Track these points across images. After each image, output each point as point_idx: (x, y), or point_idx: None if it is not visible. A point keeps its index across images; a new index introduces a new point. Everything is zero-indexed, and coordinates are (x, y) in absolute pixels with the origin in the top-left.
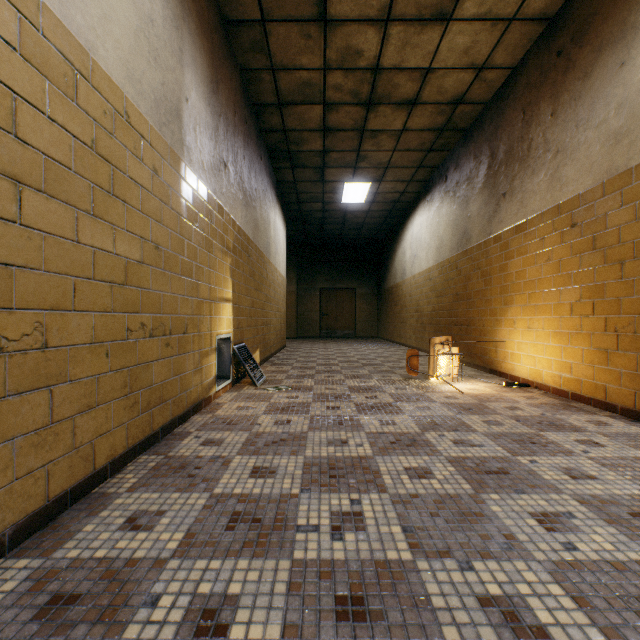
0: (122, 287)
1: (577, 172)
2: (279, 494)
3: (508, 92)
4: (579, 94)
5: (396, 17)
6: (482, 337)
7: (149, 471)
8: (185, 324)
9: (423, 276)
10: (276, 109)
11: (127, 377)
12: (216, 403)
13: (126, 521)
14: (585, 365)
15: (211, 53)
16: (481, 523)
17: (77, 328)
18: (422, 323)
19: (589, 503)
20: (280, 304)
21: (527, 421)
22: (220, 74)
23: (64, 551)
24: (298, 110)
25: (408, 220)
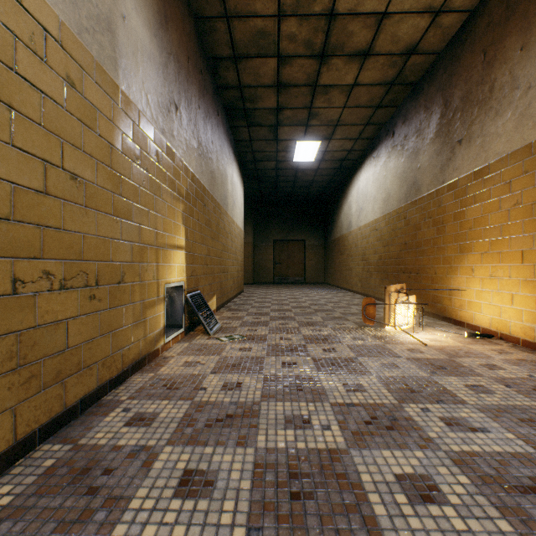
0: (4, 222)
1: None
2: None
3: (465, 37)
4: None
5: None
6: (434, 285)
7: (38, 478)
8: (120, 272)
9: (369, 227)
10: (231, 63)
11: (14, 345)
12: (163, 357)
13: None
14: None
15: None
16: None
17: None
18: (368, 271)
19: None
20: (237, 253)
21: (518, 386)
22: (170, 10)
23: None
24: (253, 64)
25: (354, 177)
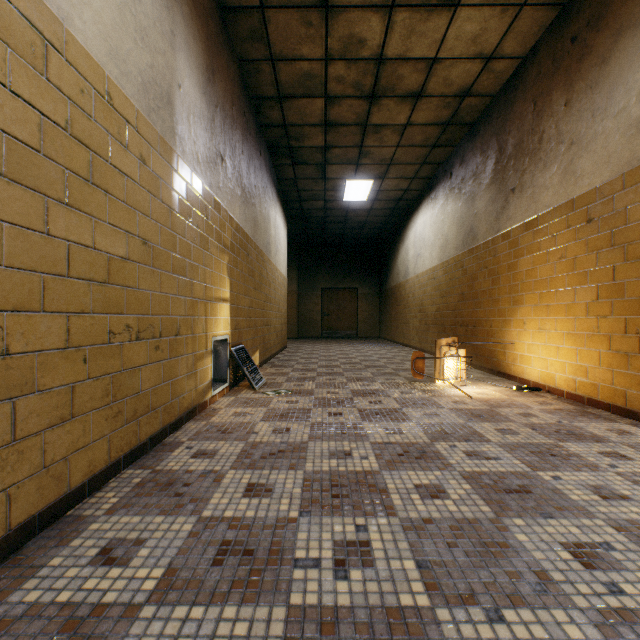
0: (103, 285)
1: (594, 164)
2: (275, 518)
3: (517, 83)
4: (596, 81)
5: (401, 2)
6: (489, 338)
7: (132, 489)
8: (177, 325)
9: (427, 275)
10: (276, 103)
11: (109, 384)
12: (212, 408)
13: (99, 552)
14: (603, 369)
15: (206, 40)
16: (507, 556)
17: (47, 331)
18: (426, 323)
19: (627, 530)
20: (281, 304)
21: (543, 429)
22: (216, 63)
23: (22, 593)
24: (299, 104)
25: (411, 218)
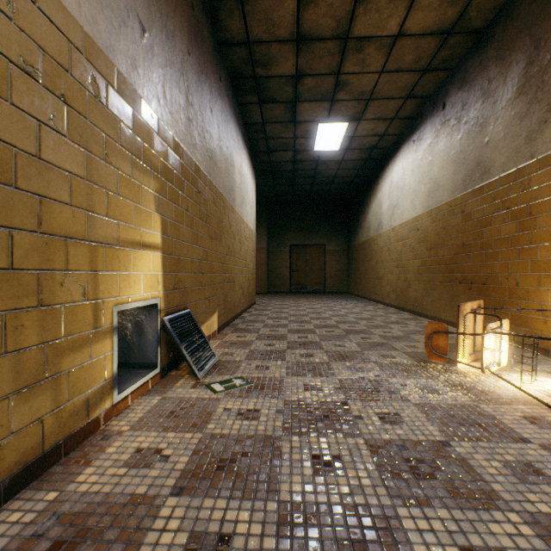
0: None
1: None
2: None
3: None
4: None
5: None
6: (514, 300)
7: None
8: None
9: (407, 227)
10: (236, 3)
11: None
12: (104, 433)
13: None
14: None
15: None
16: None
17: None
18: (405, 279)
19: None
20: (248, 259)
21: None
22: None
23: None
24: (264, 4)
25: (385, 169)
